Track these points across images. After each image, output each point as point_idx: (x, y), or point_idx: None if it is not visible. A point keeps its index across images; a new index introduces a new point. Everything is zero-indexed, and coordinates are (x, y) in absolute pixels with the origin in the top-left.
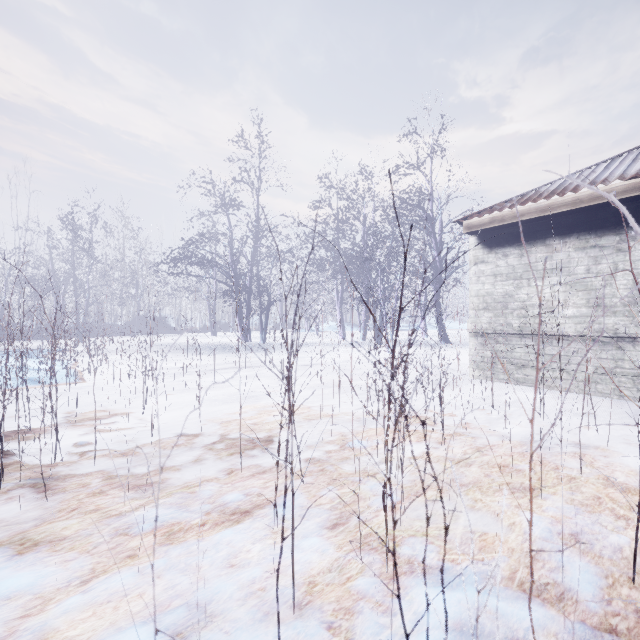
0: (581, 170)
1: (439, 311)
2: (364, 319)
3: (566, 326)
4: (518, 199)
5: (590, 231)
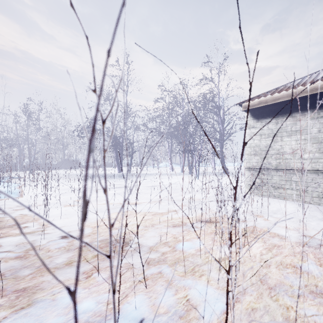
0: (310, 74)
1: (222, 156)
2: (183, 161)
3: (305, 164)
4: (275, 90)
5: (321, 107)
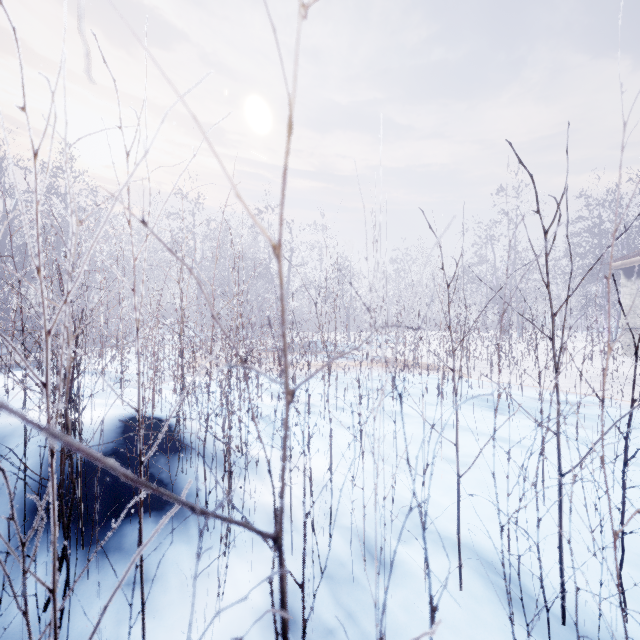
0: None
1: None
2: None
3: None
4: None
5: None
